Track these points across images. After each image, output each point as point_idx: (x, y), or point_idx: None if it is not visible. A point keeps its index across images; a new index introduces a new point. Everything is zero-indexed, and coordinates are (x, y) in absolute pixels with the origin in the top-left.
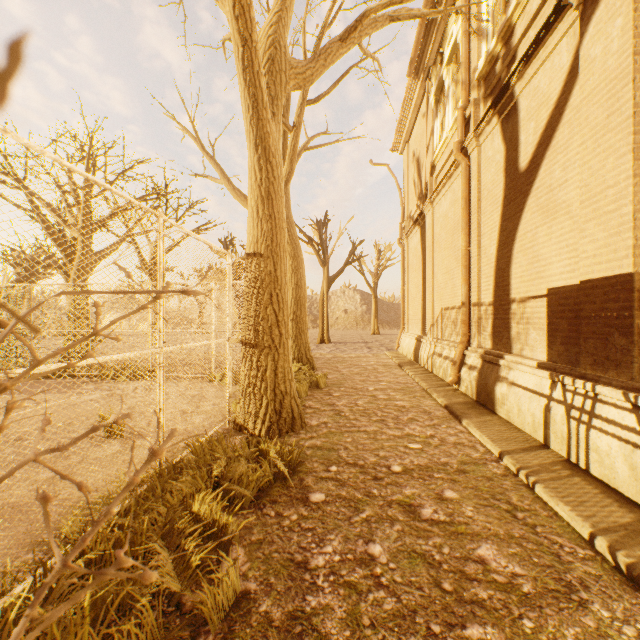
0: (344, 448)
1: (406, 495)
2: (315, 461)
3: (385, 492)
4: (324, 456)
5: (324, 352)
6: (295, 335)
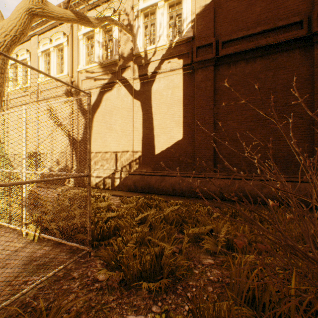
0: None
1: None
2: None
3: None
4: None
5: None
6: None
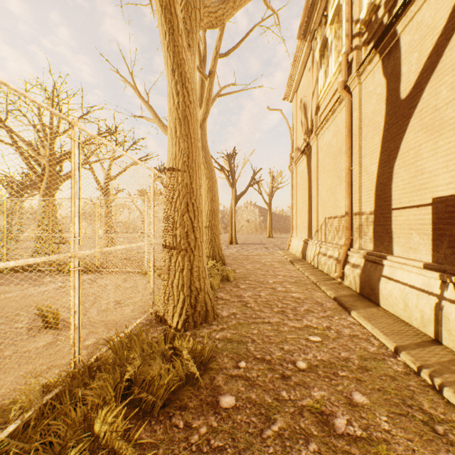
0: (251, 341)
1: (316, 399)
2: (225, 355)
3: (294, 395)
4: (233, 350)
5: (233, 251)
6: (210, 238)
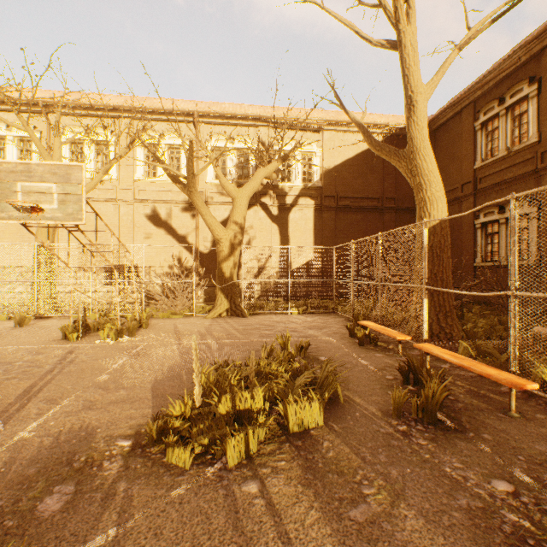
0: None
1: None
2: None
3: None
4: None
5: None
6: None
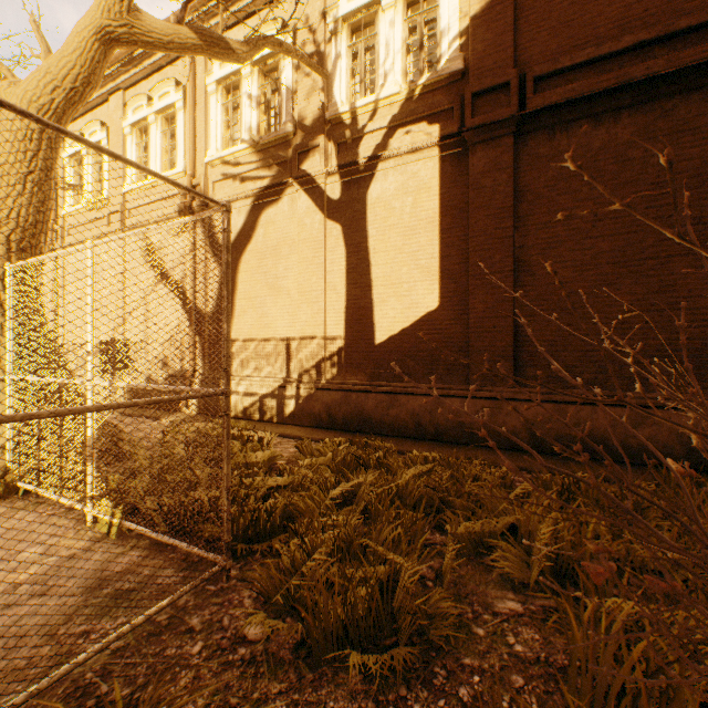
0: None
1: None
2: None
3: None
4: None
5: None
6: None
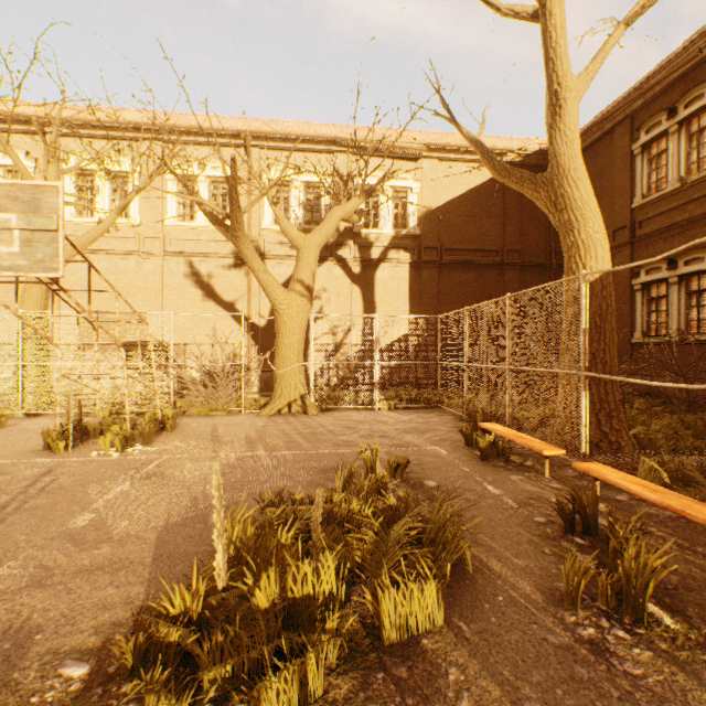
0: None
1: None
2: None
3: None
4: None
5: None
6: None
